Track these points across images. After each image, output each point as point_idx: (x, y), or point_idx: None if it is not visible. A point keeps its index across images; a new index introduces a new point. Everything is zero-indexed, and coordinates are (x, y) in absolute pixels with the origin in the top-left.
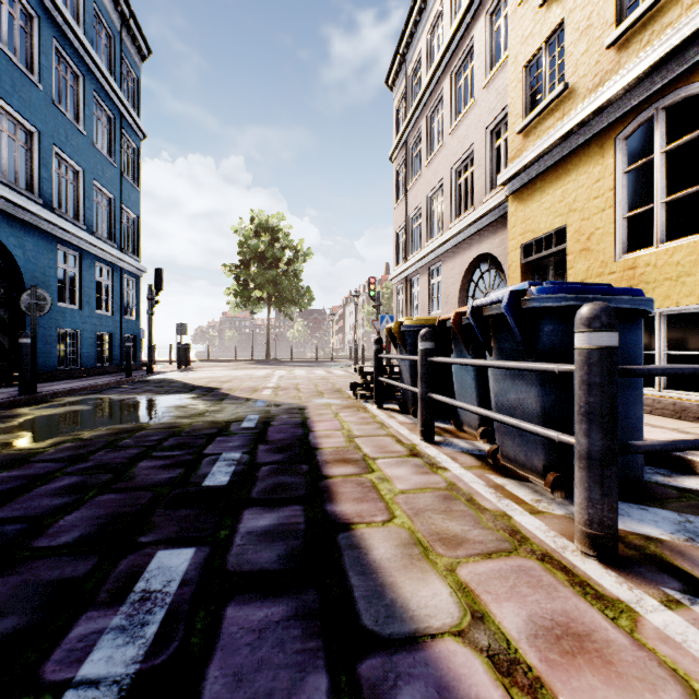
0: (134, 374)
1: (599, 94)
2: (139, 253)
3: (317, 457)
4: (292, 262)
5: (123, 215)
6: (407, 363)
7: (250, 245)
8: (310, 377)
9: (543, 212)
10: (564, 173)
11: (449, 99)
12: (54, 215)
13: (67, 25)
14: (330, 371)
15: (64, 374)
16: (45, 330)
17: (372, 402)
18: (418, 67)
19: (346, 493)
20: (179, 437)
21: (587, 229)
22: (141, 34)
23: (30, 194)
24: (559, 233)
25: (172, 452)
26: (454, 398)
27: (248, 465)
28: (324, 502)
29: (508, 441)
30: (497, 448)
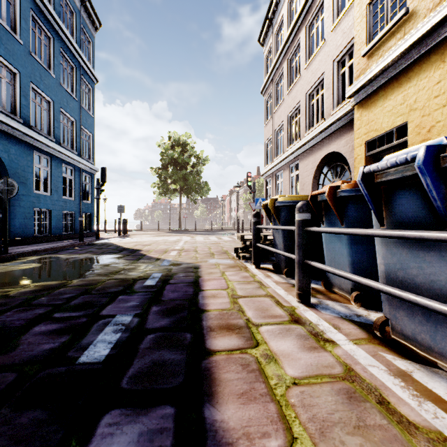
0: (87, 239)
1: (442, 7)
2: (93, 159)
3: (202, 321)
4: (195, 165)
5: (82, 133)
6: (281, 232)
7: (168, 154)
8: (206, 242)
9: (385, 114)
10: (405, 80)
11: (304, 44)
12: (30, 130)
13: (40, 1)
14: (220, 238)
15: (39, 239)
16: (24, 209)
17: (251, 262)
18: (281, 26)
19: (229, 382)
20: (88, 295)
21: (427, 123)
22: (94, 12)
23: (13, 115)
24: (399, 130)
25: (71, 313)
26: (320, 261)
27: (134, 332)
28: (203, 401)
29: (404, 317)
30: (385, 320)
